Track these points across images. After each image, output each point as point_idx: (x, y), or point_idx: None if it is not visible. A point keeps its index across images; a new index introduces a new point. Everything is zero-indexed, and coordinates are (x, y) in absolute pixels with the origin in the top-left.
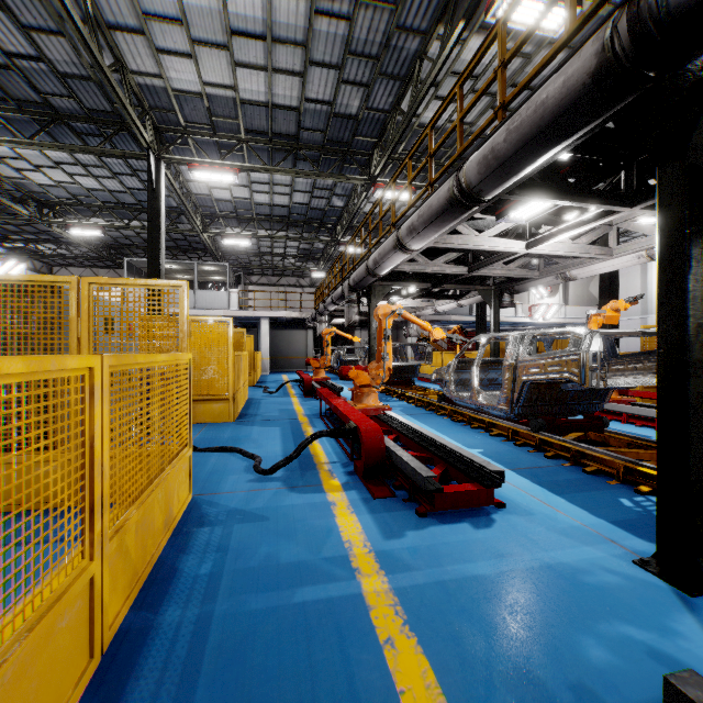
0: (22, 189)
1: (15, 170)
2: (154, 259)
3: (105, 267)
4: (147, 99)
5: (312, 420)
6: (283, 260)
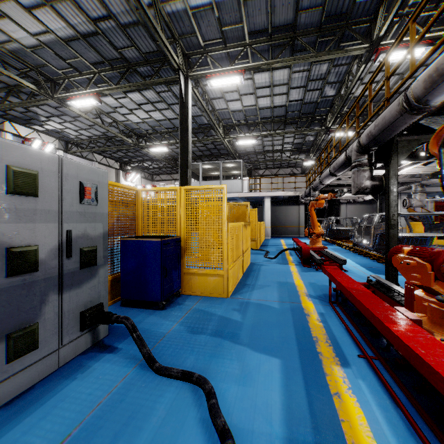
0: (128, 128)
1: (122, 116)
2: (183, 153)
3: (177, 173)
4: (176, 28)
5: (320, 308)
6: (281, 155)
